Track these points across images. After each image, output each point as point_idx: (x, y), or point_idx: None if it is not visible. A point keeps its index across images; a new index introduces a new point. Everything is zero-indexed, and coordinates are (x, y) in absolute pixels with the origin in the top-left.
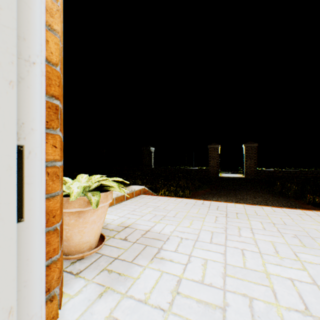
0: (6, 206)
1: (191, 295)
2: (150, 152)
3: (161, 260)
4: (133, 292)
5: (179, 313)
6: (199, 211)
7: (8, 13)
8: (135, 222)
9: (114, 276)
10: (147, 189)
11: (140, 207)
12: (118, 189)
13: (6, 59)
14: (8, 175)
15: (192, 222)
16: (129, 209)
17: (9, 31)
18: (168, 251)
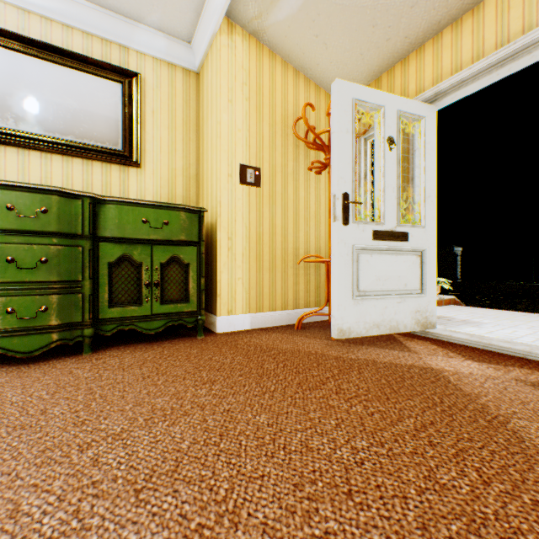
0: (434, 276)
1: (498, 334)
2: (453, 255)
3: (479, 327)
4: (462, 329)
5: (490, 335)
6: (527, 318)
7: (434, 231)
8: (452, 316)
9: (448, 326)
10: (458, 301)
11: (453, 311)
12: (447, 283)
13: (434, 242)
14: (434, 269)
15: (513, 321)
16: (442, 311)
17: (435, 235)
18: (485, 326)
